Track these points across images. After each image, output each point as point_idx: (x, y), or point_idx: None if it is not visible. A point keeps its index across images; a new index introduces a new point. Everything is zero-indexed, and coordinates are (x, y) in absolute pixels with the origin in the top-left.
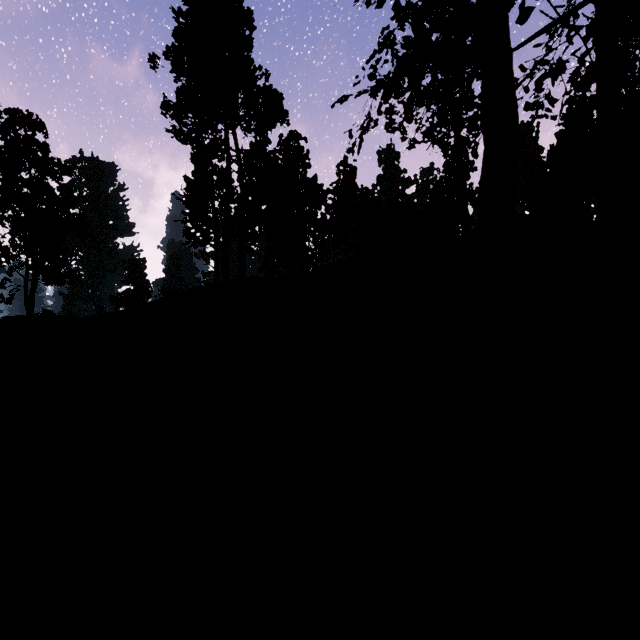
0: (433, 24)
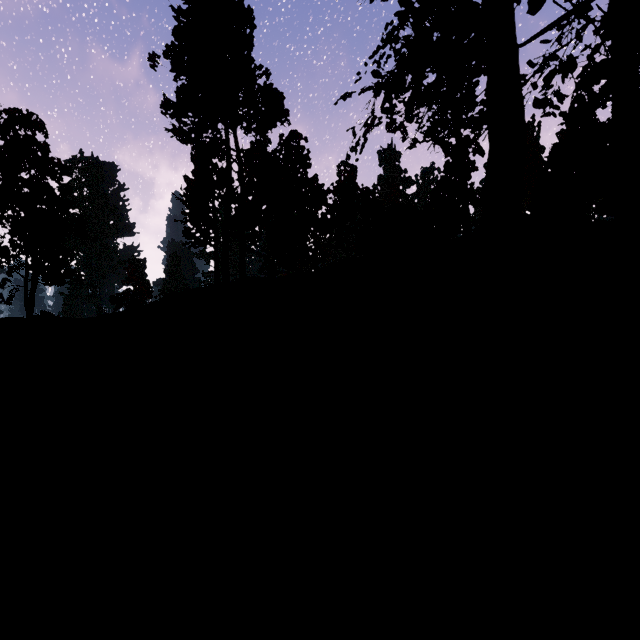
0: (434, 23)
